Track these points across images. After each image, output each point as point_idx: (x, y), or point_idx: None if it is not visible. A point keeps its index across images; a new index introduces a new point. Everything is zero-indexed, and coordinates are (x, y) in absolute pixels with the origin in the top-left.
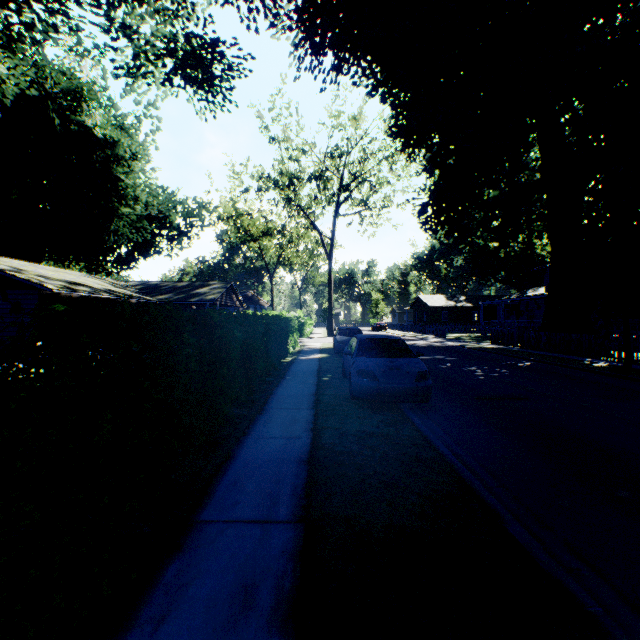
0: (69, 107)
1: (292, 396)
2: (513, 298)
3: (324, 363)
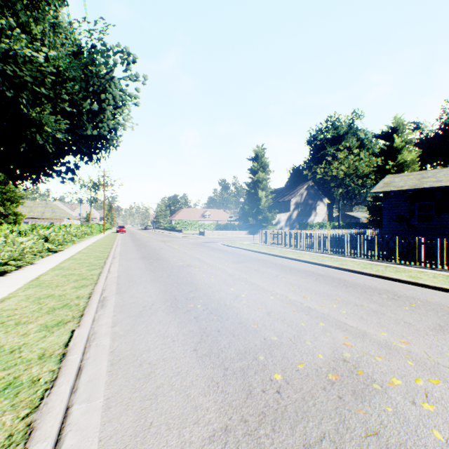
0: None
1: None
2: None
3: None
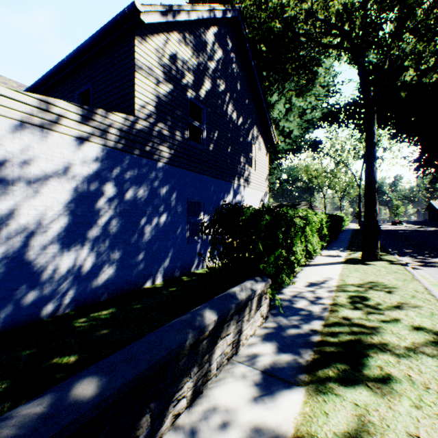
0: None
1: (346, 233)
2: None
3: (354, 231)
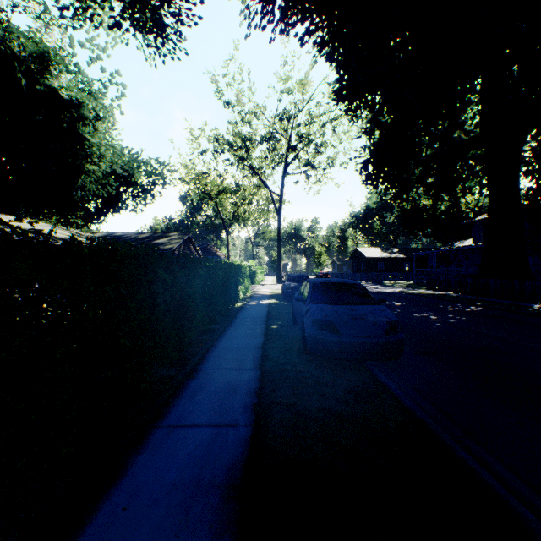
0: (37, 71)
1: (235, 349)
2: (445, 249)
3: (273, 309)
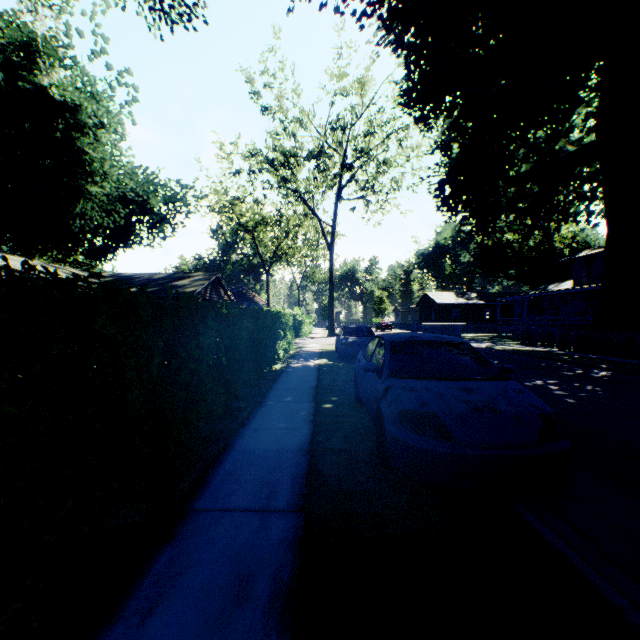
0: (22, 64)
1: (262, 456)
2: (539, 293)
3: (325, 374)
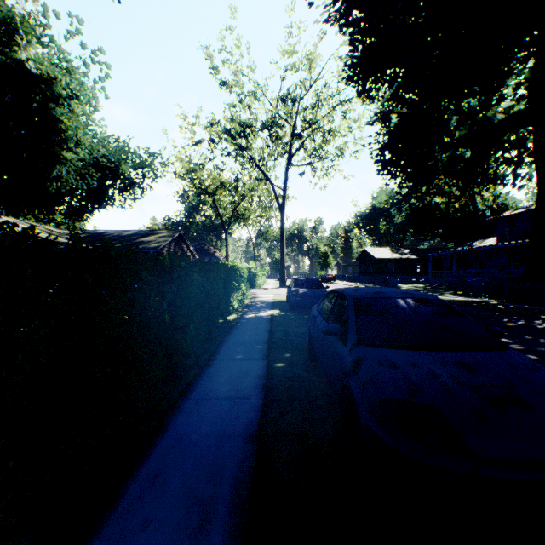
0: (2, 41)
1: (200, 446)
2: (467, 248)
3: (277, 326)
